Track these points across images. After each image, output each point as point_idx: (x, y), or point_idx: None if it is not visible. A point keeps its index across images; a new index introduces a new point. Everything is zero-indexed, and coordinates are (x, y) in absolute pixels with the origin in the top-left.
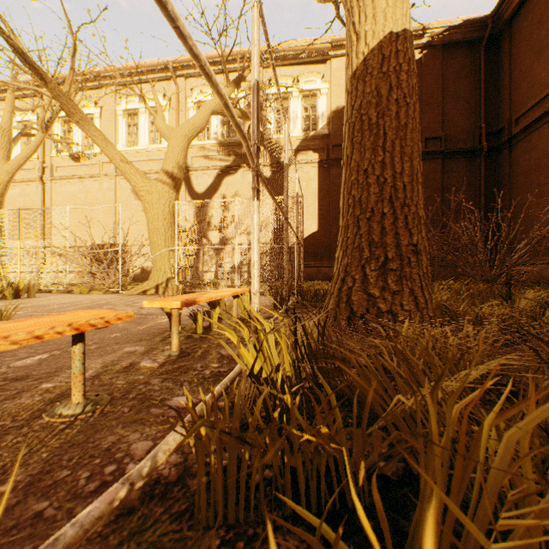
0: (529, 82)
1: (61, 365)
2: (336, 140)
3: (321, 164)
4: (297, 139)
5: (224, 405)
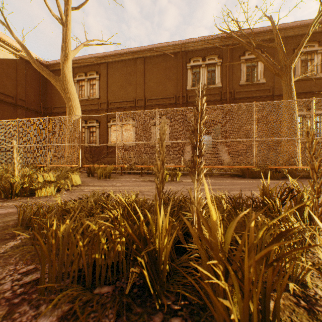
0: (59, 98)
1: None
2: None
3: None
4: None
5: None
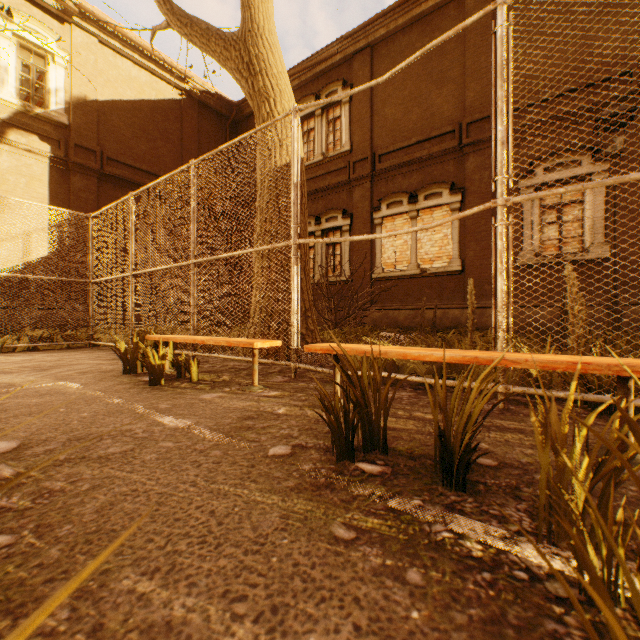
0: None
1: (224, 411)
2: (82, 139)
3: (55, 162)
4: (8, 105)
5: (416, 366)
